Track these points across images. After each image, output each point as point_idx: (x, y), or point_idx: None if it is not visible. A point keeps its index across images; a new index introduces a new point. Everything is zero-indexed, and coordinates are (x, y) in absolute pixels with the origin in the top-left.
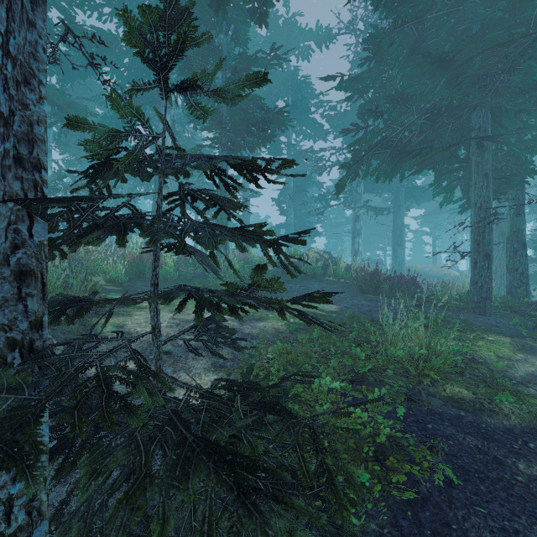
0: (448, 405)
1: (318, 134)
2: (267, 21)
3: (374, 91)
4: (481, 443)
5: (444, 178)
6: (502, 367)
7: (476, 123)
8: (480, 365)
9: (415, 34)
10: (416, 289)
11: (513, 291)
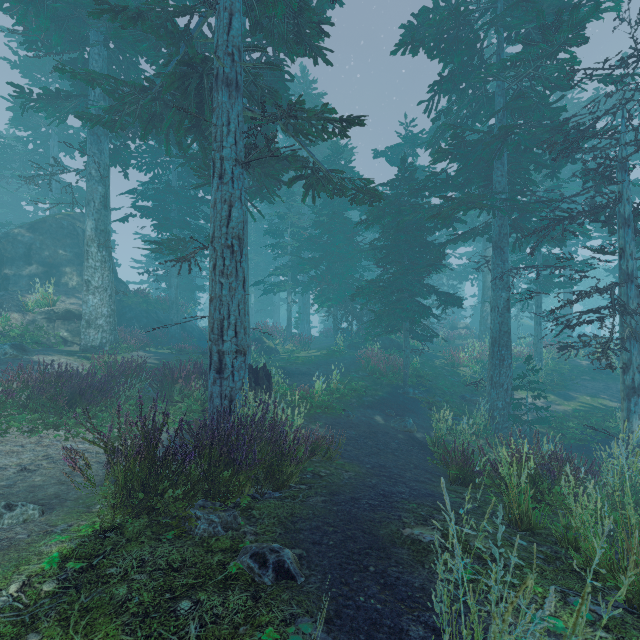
0: None
1: None
2: (565, 246)
3: None
4: None
5: None
6: None
7: None
8: None
9: None
10: None
11: None
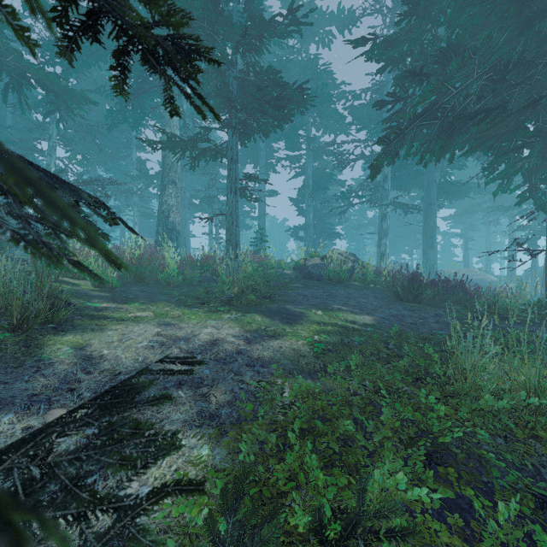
0: None
1: (340, 128)
2: None
3: (412, 59)
4: None
5: (501, 160)
6: None
7: None
8: None
9: None
10: (466, 297)
11: None
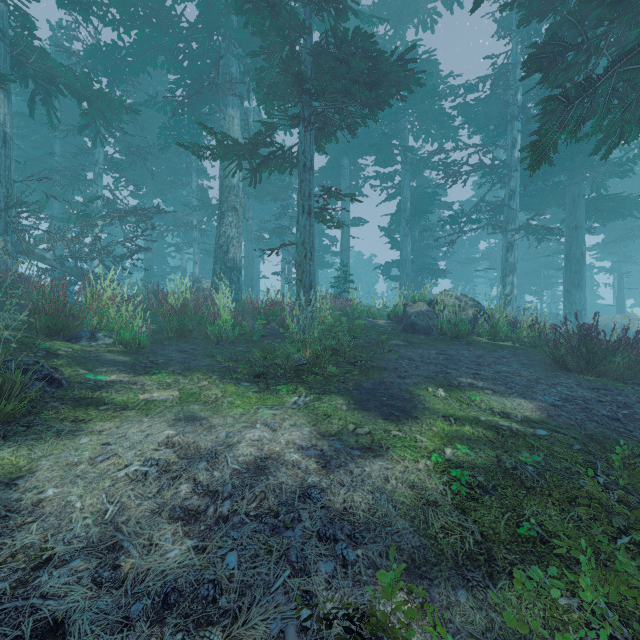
0: None
1: (446, 133)
2: None
3: None
4: None
5: None
6: None
7: None
8: None
9: None
10: None
11: None
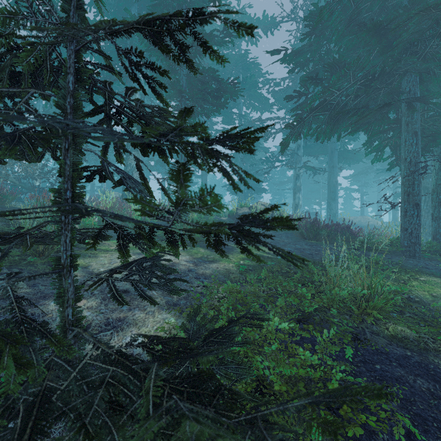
0: (393, 344)
1: (264, 107)
2: None
3: (314, 64)
4: (432, 386)
5: (375, 138)
6: (438, 306)
7: (406, 87)
8: (417, 304)
9: (352, 7)
10: (351, 236)
11: (438, 237)
